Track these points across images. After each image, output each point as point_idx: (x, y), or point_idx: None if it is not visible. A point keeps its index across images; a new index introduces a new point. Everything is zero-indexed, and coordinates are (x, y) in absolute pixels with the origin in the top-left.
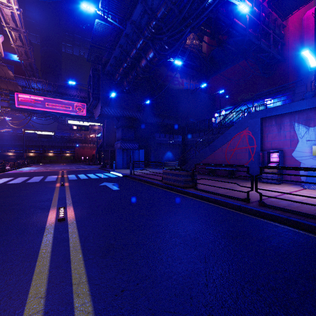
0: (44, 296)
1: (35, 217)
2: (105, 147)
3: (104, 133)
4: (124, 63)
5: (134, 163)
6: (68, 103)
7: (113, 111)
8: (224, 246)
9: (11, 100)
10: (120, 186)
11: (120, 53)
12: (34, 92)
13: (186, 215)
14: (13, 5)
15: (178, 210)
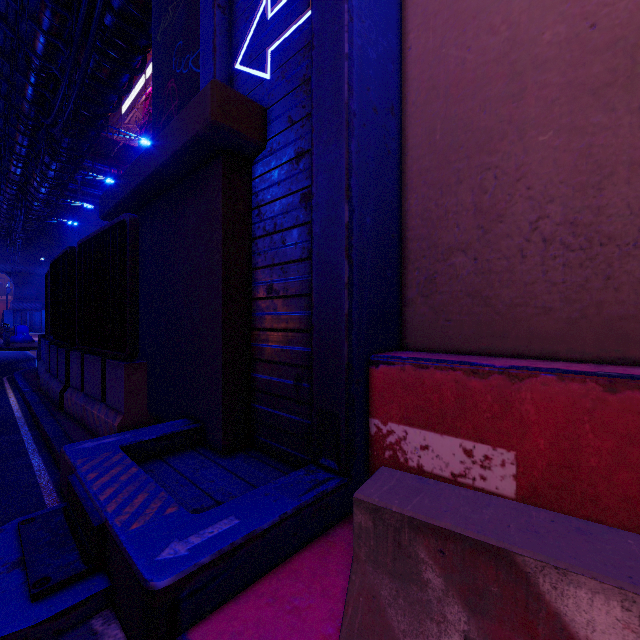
0: None
1: None
2: None
3: None
4: None
5: None
6: None
7: None
8: None
9: None
10: None
11: None
12: None
13: None
14: None
15: None
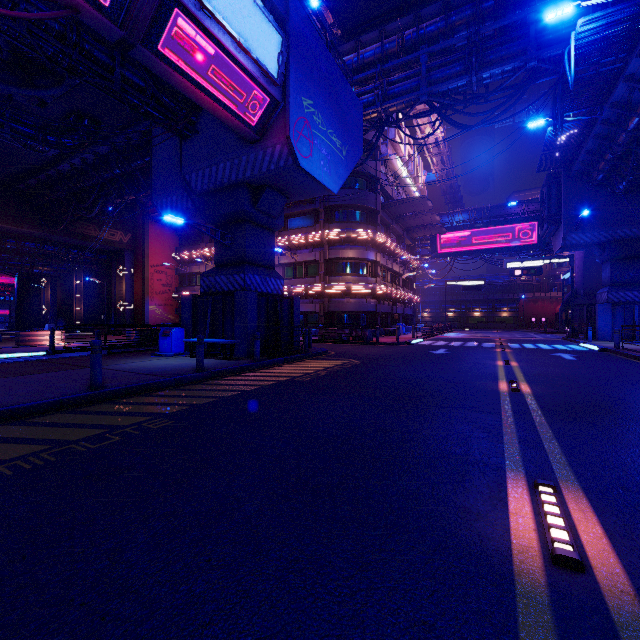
0: (505, 375)
1: (488, 362)
2: (582, 298)
3: (581, 270)
4: (608, 154)
5: (622, 328)
6: (507, 229)
7: (590, 235)
8: (635, 387)
9: (432, 245)
10: (580, 358)
11: (598, 142)
12: (458, 226)
13: (636, 378)
14: (438, 131)
15: (634, 376)
